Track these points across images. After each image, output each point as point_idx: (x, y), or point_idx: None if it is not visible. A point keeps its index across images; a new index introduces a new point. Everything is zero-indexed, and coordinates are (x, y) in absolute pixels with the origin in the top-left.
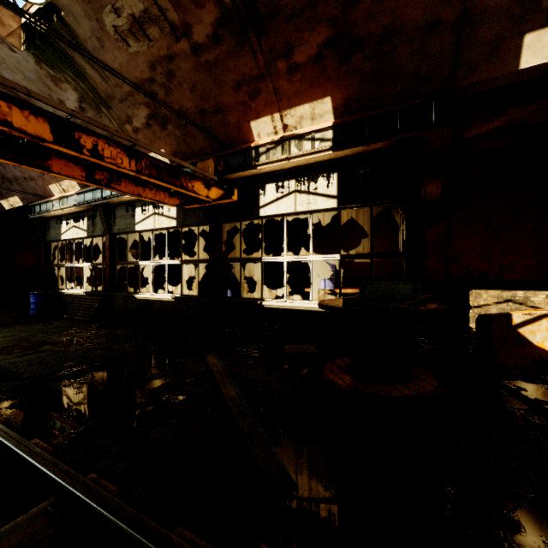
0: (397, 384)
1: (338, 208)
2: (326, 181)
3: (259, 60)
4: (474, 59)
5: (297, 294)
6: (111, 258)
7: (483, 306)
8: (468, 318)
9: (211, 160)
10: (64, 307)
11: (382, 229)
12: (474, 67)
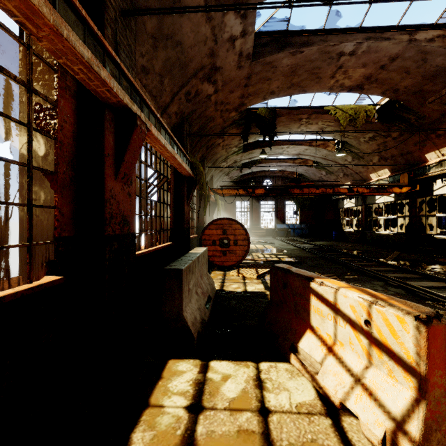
0: None
1: None
2: None
3: (422, 136)
4: None
5: None
6: (365, 215)
7: None
8: None
9: (406, 173)
10: (345, 237)
11: None
12: None
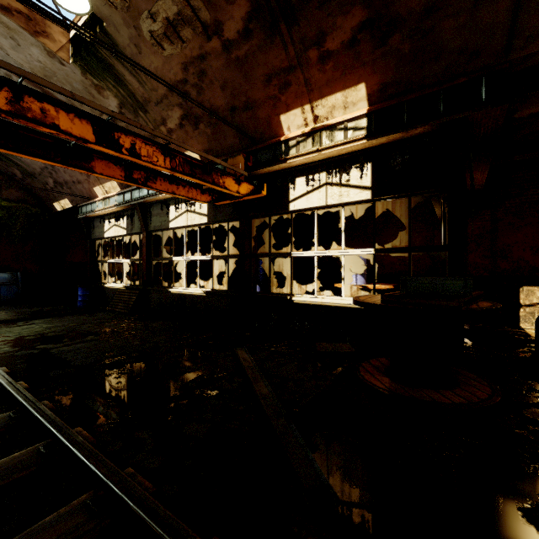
0: (443, 389)
1: (372, 200)
2: (359, 172)
3: (290, 51)
4: (535, 26)
5: (326, 290)
6: (148, 254)
7: (536, 305)
8: (518, 318)
9: (241, 156)
10: (107, 300)
11: (417, 222)
12: (534, 35)
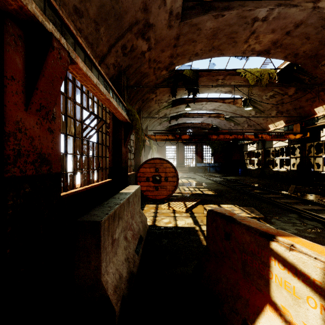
0: None
1: None
2: None
3: (312, 94)
4: None
5: None
6: (264, 156)
7: None
8: None
9: (298, 124)
10: (248, 173)
11: None
12: None
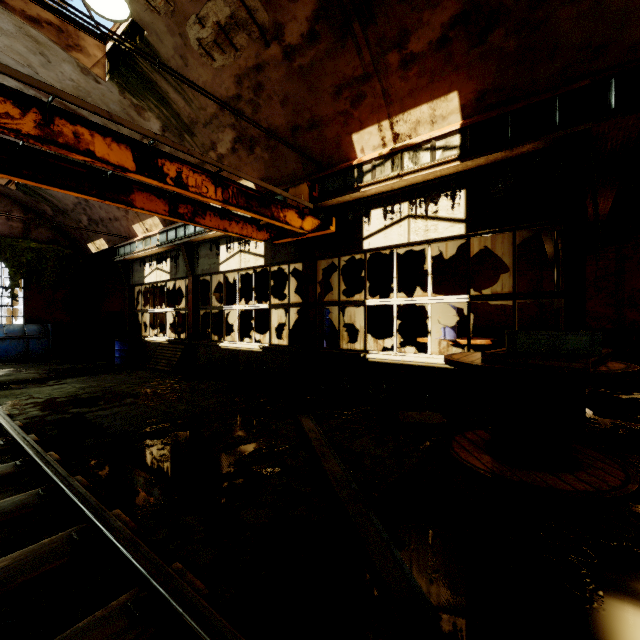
0: (562, 472)
1: (467, 235)
2: (450, 202)
3: (365, 56)
4: None
5: (406, 345)
6: (194, 302)
7: None
8: None
9: (305, 185)
10: (147, 356)
11: (520, 262)
12: None
